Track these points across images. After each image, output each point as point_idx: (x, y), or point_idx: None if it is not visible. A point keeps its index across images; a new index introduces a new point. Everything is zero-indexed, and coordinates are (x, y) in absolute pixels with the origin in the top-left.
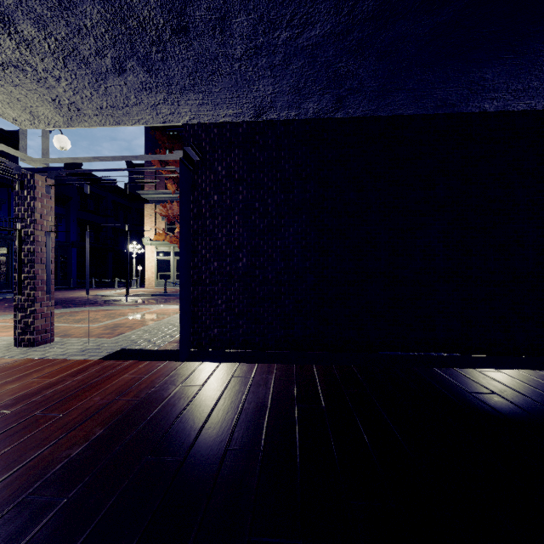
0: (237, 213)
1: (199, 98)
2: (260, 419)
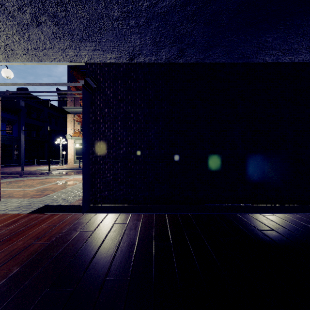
0: (119, 120)
1: (92, 45)
2: (130, 254)
